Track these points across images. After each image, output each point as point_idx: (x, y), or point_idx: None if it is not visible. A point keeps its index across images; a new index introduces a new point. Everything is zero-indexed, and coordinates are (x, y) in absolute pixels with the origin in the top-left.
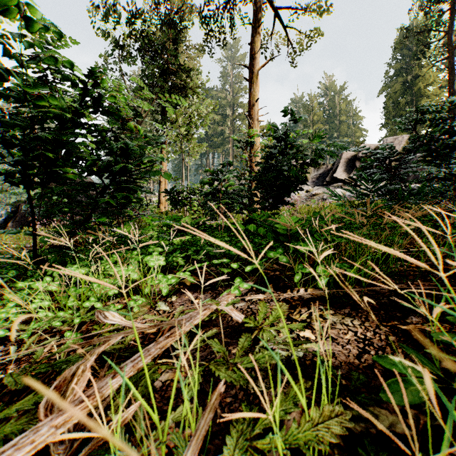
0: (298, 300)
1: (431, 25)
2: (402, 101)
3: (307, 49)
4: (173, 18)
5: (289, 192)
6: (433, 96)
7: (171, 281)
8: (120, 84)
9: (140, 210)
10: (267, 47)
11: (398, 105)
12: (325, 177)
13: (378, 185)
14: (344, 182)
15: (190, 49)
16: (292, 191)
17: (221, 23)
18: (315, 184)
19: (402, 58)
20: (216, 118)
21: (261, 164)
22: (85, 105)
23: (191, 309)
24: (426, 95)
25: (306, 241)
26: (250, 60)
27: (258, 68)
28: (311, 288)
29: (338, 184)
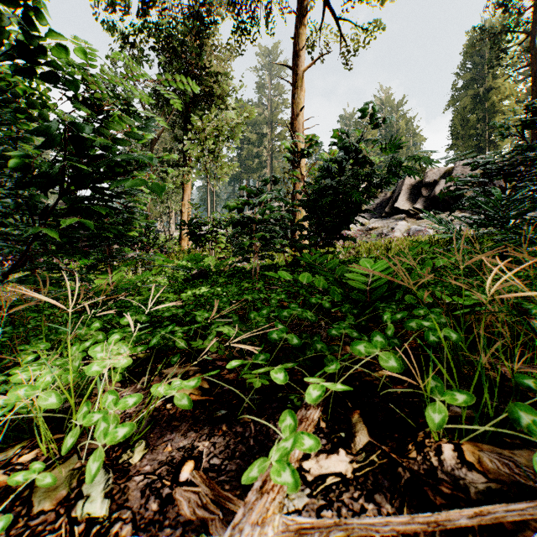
0: (455, 497)
1: (509, 25)
2: (472, 118)
3: (363, 48)
4: (198, 11)
5: (348, 224)
6: (509, 112)
7: (114, 435)
8: (96, 50)
9: (154, 247)
10: (314, 45)
11: (468, 122)
12: (383, 208)
13: (451, 217)
14: (407, 214)
15: (219, 50)
16: (352, 222)
17: (256, 15)
18: (371, 216)
19: (473, 67)
20: (252, 138)
21: (310, 185)
22: (2, 55)
23: (164, 515)
24: (501, 111)
25: (428, 315)
26: (293, 58)
27: (303, 69)
28: (468, 442)
29: (400, 216)
